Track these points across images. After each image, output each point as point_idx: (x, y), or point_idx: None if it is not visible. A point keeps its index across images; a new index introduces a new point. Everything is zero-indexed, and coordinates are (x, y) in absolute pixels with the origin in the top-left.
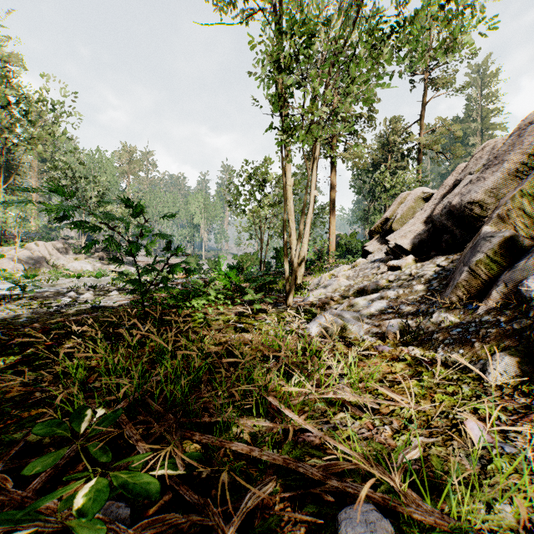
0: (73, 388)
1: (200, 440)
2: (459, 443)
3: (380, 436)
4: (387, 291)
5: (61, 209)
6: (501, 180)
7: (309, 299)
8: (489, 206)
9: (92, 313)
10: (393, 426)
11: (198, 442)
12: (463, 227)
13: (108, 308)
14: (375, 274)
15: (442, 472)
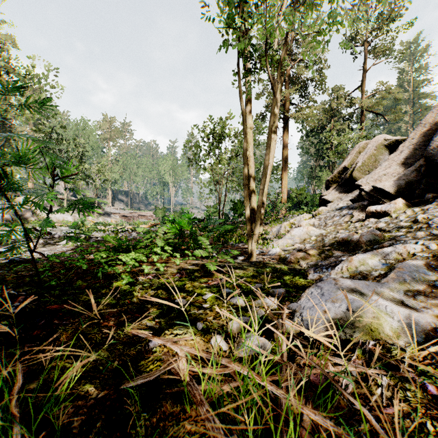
0: None
1: None
2: None
3: None
4: (406, 245)
5: None
6: None
7: (276, 252)
8: None
9: None
10: None
11: None
12: None
13: None
14: (350, 222)
15: None
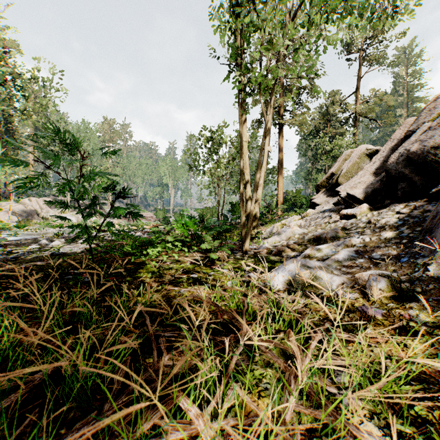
0: None
1: None
2: None
3: None
4: (351, 239)
5: None
6: None
7: (265, 247)
8: None
9: (48, 260)
10: None
11: None
12: (422, 174)
13: (68, 255)
14: (328, 223)
15: None
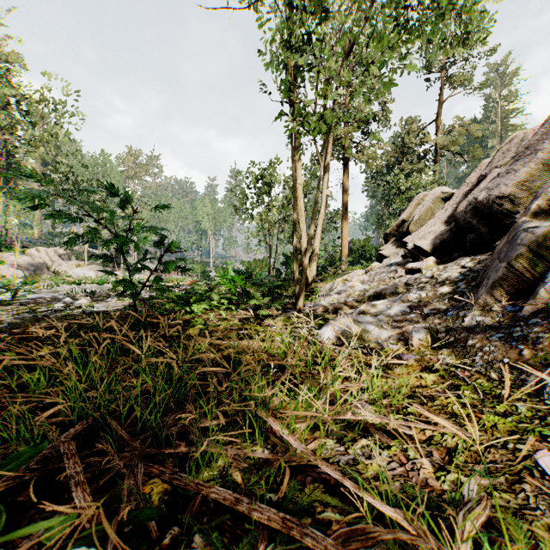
0: (30, 404)
1: (170, 480)
2: (532, 487)
3: (418, 474)
4: (408, 294)
5: (31, 193)
6: (534, 171)
7: (321, 305)
8: (520, 200)
9: (82, 319)
10: (434, 460)
11: (169, 482)
12: (490, 225)
13: (102, 313)
14: (392, 278)
15: (528, 545)
